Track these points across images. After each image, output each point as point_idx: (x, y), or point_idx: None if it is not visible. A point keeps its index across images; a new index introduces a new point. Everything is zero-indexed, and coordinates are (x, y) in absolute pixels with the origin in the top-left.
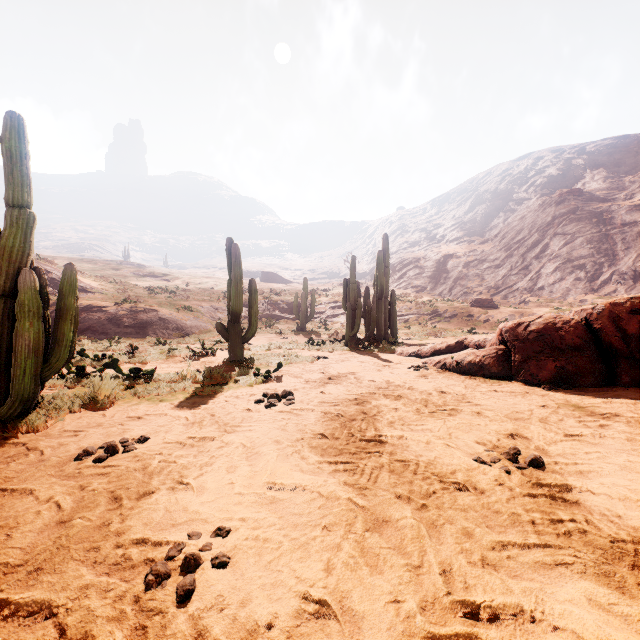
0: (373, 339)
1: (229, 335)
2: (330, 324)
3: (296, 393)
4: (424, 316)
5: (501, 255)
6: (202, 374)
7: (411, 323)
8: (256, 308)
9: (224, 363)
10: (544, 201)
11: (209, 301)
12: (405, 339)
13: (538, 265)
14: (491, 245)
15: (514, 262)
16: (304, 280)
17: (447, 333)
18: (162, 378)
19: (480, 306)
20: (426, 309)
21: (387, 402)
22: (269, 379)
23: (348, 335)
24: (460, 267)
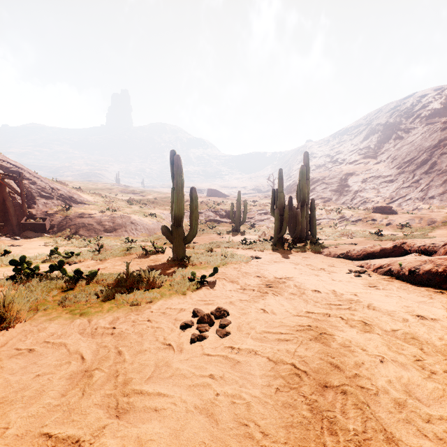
0: (298, 240)
1: (172, 237)
2: (258, 226)
3: (232, 310)
4: (333, 220)
5: (393, 172)
6: (140, 277)
7: (323, 226)
8: (196, 213)
9: (168, 262)
10: (429, 128)
11: (169, 210)
12: (321, 239)
13: (428, 179)
14: (384, 165)
15: (405, 177)
16: (238, 193)
17: (356, 234)
18: (105, 279)
19: (381, 212)
20: (335, 215)
21: (357, 337)
22: (205, 284)
23: (276, 236)
24: (359, 182)
